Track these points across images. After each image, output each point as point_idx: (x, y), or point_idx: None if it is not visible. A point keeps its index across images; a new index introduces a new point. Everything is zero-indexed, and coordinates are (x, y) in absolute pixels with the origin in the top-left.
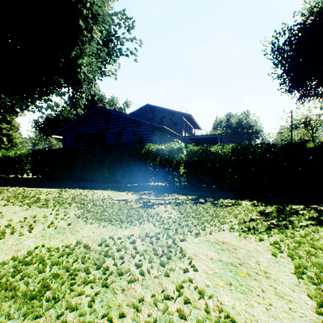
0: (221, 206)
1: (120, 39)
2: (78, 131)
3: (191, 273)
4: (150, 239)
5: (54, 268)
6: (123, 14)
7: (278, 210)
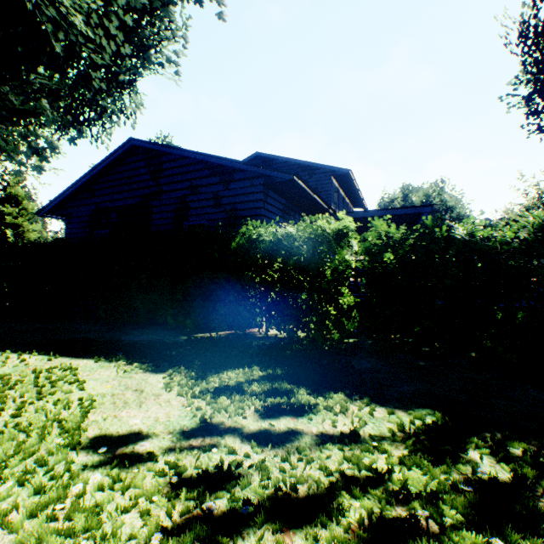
0: None
1: None
2: (95, 204)
3: None
4: None
5: None
6: None
7: None
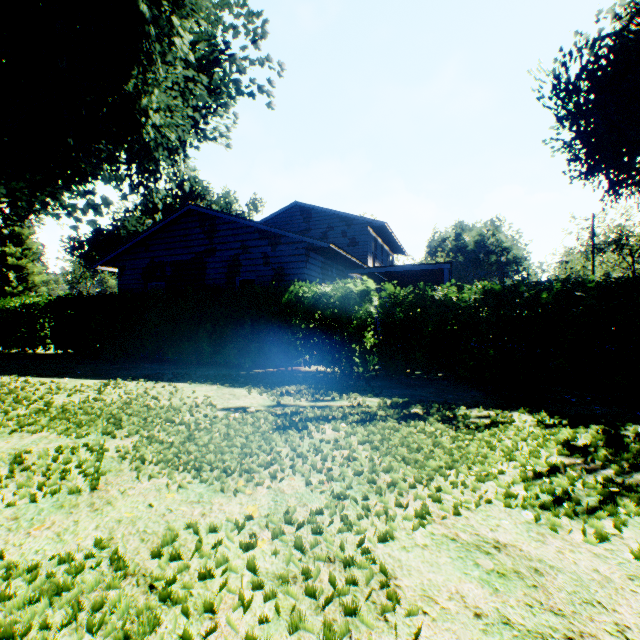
0: (468, 426)
1: (236, 60)
2: (150, 258)
3: None
4: (296, 537)
5: None
6: (243, 4)
7: (607, 438)
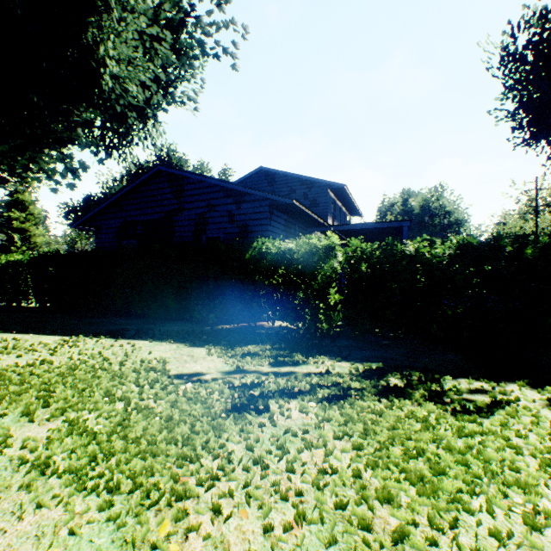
0: (468, 409)
1: (202, 22)
2: (123, 217)
3: None
4: None
5: None
6: None
7: None
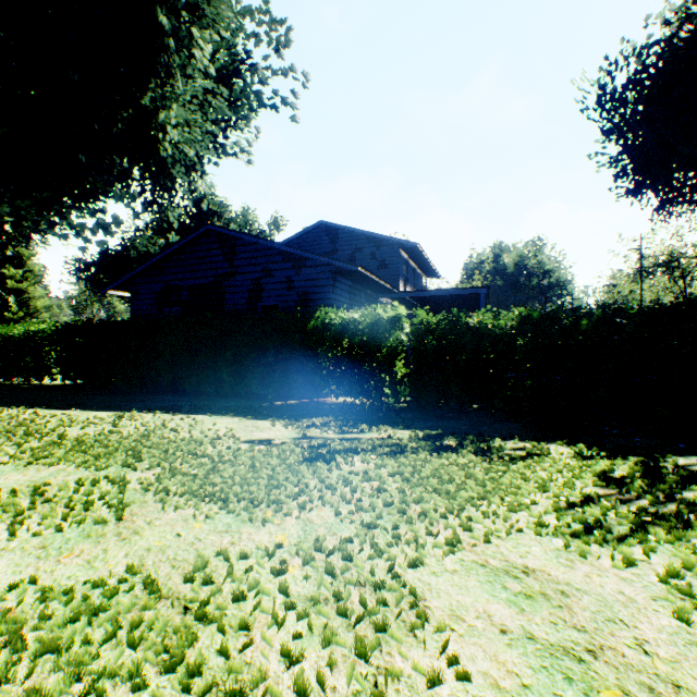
0: (502, 458)
1: (258, 70)
2: (165, 282)
3: (451, 690)
4: (327, 563)
5: (44, 666)
6: (266, 12)
7: (645, 469)
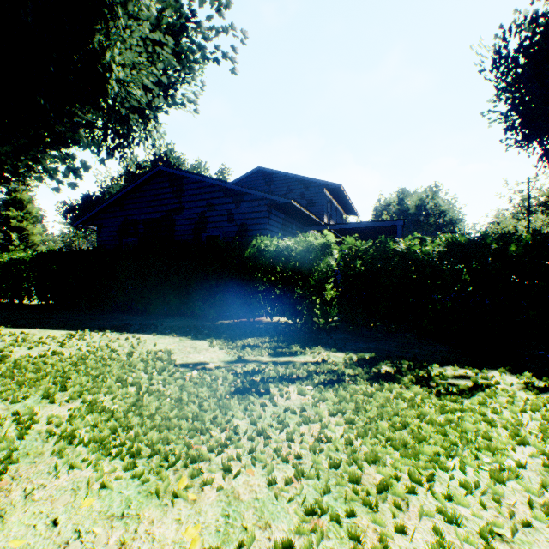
0: (451, 391)
1: (202, 27)
2: (124, 216)
3: None
4: None
5: None
6: None
7: None
